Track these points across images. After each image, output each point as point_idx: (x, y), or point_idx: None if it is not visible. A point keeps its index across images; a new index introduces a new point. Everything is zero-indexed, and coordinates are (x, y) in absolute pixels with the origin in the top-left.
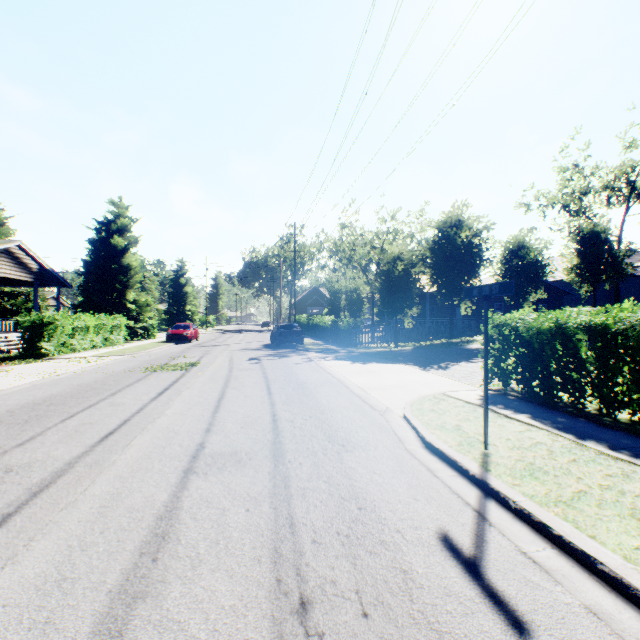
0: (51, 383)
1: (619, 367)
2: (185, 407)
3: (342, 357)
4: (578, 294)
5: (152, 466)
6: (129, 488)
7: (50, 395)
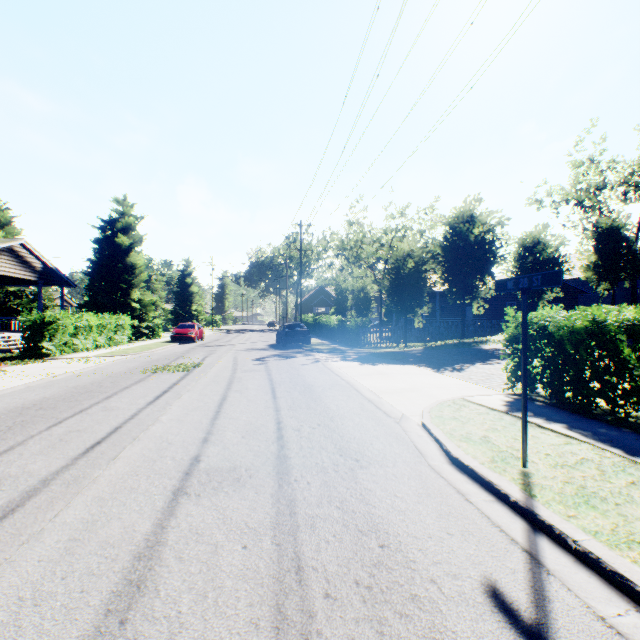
0: (46, 385)
1: None
2: (183, 412)
3: (350, 358)
4: (594, 293)
5: (138, 485)
6: (107, 514)
7: (42, 398)
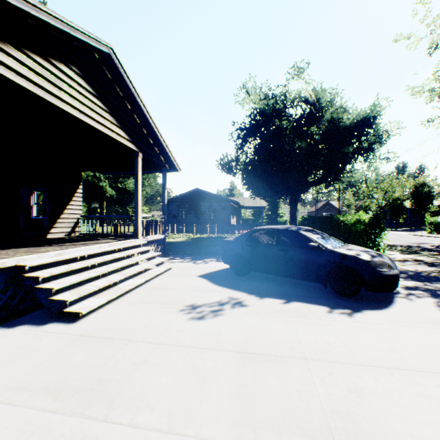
0: None
1: None
2: None
3: None
4: None
5: None
6: None
7: None
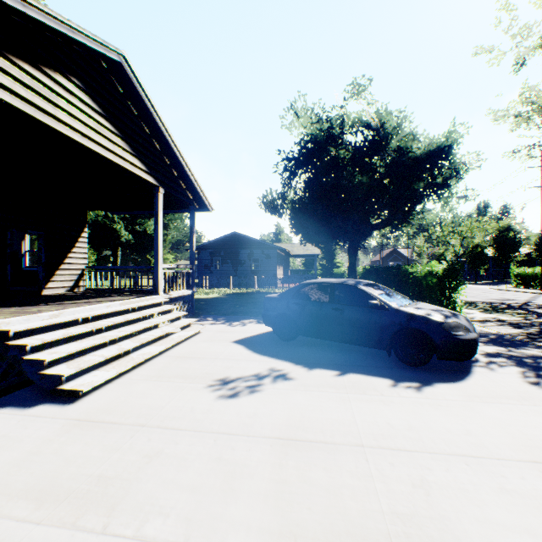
0: None
1: (535, 278)
2: None
3: None
4: None
5: None
6: None
7: None
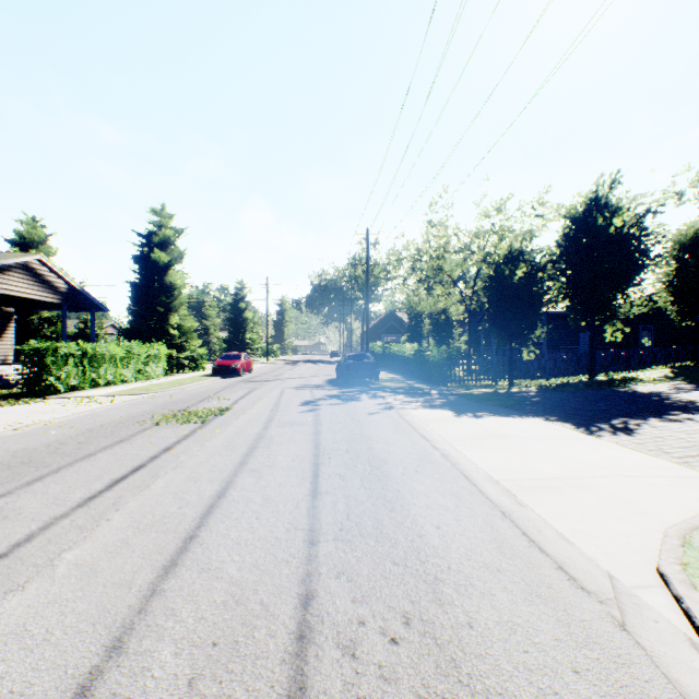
0: None
1: None
2: (120, 537)
3: (436, 403)
4: None
5: None
6: None
7: None
